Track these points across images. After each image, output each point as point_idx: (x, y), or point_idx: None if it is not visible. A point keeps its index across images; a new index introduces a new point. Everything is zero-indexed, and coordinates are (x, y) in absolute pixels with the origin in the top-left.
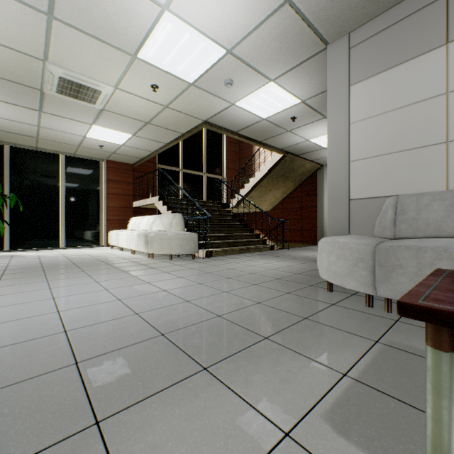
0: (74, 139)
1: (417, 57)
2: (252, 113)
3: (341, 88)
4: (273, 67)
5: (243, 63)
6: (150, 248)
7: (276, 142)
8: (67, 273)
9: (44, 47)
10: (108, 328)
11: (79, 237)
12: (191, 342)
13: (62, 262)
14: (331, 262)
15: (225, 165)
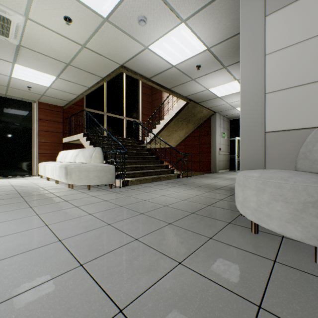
0: (0, 79)
1: None
2: (164, 59)
3: (256, 19)
4: (185, 4)
5: None
6: (69, 179)
7: (182, 90)
8: None
9: None
10: None
11: (11, 168)
12: None
13: None
14: (263, 202)
15: (141, 111)
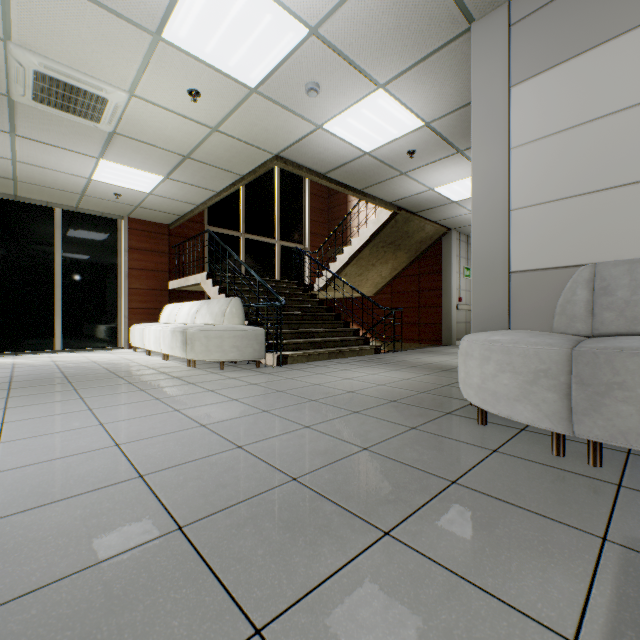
0: (73, 183)
1: (627, 33)
2: (349, 144)
3: (495, 91)
4: (383, 62)
5: (336, 53)
6: (189, 352)
7: (383, 192)
8: (45, 393)
9: (1, 13)
10: (74, 512)
11: (84, 334)
12: (234, 550)
13: (46, 374)
14: (487, 375)
15: (307, 229)
